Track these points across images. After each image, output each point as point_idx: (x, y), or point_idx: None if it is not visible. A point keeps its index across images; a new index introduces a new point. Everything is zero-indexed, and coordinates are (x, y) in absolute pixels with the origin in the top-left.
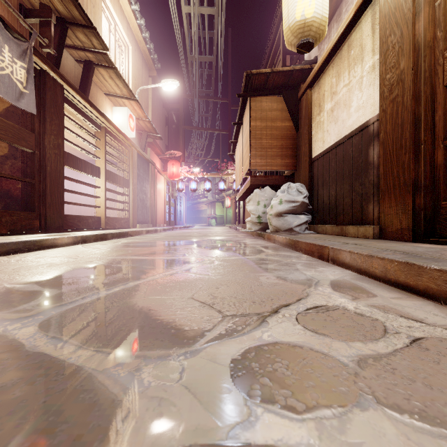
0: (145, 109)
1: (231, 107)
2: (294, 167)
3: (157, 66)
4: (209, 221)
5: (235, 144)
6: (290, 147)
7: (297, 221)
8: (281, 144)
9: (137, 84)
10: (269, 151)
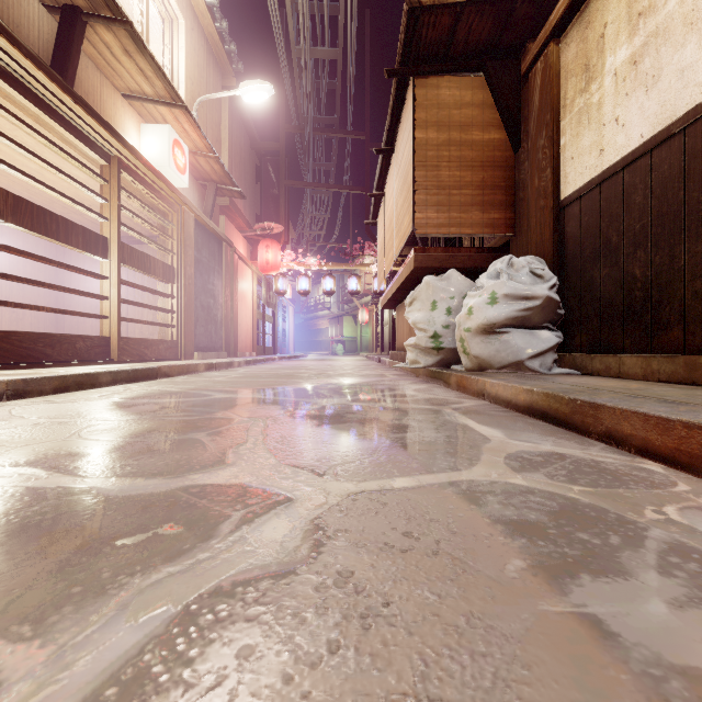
0: (214, 143)
1: (370, 147)
2: (509, 230)
3: (237, 66)
4: (333, 348)
5: (377, 201)
6: (502, 186)
7: (533, 345)
8: (480, 180)
9: (198, 94)
10: (455, 195)
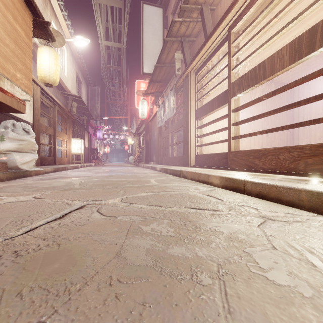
0: None
1: None
2: None
3: None
4: None
5: None
6: None
7: None
8: None
9: None
10: None
